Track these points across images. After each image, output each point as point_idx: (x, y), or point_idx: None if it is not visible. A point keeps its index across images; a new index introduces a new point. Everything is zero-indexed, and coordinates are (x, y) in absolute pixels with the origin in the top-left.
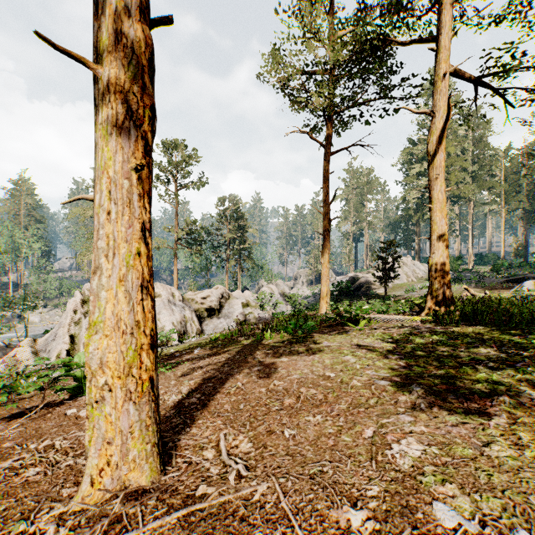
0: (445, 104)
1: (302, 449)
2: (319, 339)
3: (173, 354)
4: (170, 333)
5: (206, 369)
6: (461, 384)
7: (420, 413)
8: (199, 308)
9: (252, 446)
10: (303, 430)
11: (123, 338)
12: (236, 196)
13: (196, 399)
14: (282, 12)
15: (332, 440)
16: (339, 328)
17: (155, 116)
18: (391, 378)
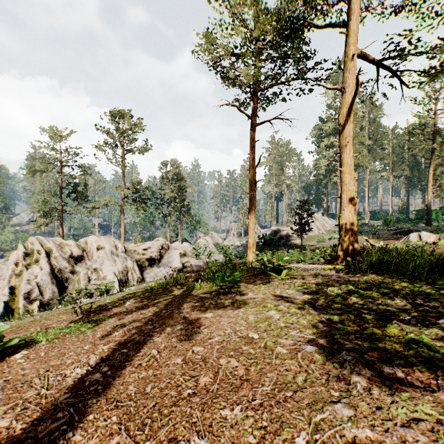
0: (353, 82)
1: None
2: (245, 290)
3: (106, 305)
4: (110, 282)
5: (128, 328)
6: (392, 349)
7: (359, 400)
8: (140, 259)
9: None
10: (216, 437)
11: None
12: (176, 161)
13: (101, 376)
14: None
15: None
16: (263, 278)
17: None
18: (317, 341)
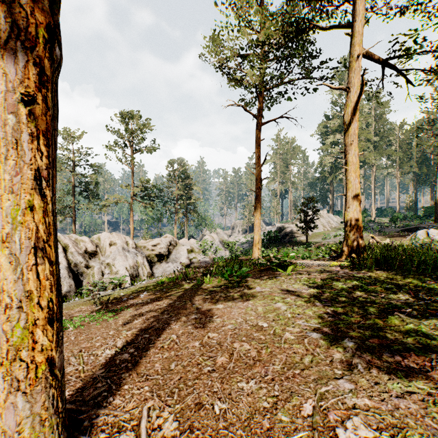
0: (359, 81)
1: (233, 434)
2: (252, 284)
3: (122, 297)
4: (123, 277)
5: (146, 317)
6: (392, 337)
7: (359, 377)
8: (150, 254)
9: (176, 427)
10: (235, 403)
11: (6, 315)
12: (183, 160)
13: (129, 356)
14: (221, 3)
15: (267, 420)
16: (270, 273)
17: (55, 40)
18: (322, 329)
